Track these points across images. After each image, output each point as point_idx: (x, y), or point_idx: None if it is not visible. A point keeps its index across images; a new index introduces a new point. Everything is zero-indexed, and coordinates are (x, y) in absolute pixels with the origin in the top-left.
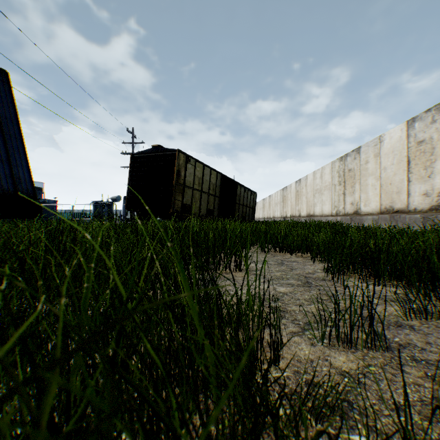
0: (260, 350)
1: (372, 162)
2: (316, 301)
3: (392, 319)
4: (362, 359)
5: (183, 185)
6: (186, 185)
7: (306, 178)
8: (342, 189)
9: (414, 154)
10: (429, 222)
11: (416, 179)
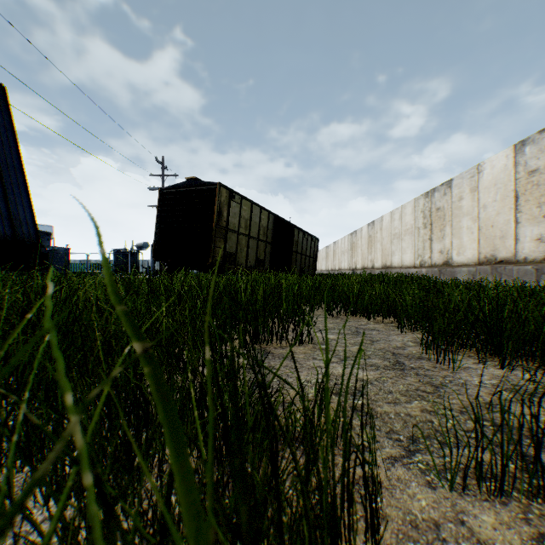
0: (347, 516)
1: (468, 199)
2: (417, 395)
3: (544, 429)
4: (525, 521)
5: (225, 229)
6: (230, 228)
7: (381, 220)
8: (428, 233)
9: (524, 187)
10: (544, 275)
11: (526, 219)
